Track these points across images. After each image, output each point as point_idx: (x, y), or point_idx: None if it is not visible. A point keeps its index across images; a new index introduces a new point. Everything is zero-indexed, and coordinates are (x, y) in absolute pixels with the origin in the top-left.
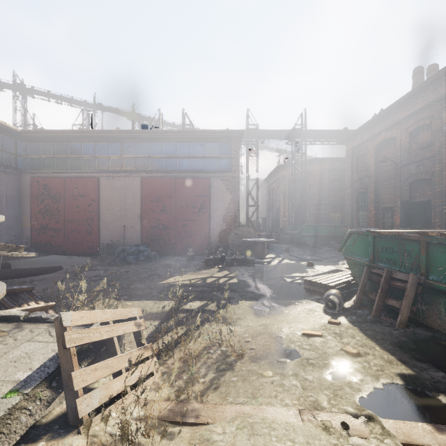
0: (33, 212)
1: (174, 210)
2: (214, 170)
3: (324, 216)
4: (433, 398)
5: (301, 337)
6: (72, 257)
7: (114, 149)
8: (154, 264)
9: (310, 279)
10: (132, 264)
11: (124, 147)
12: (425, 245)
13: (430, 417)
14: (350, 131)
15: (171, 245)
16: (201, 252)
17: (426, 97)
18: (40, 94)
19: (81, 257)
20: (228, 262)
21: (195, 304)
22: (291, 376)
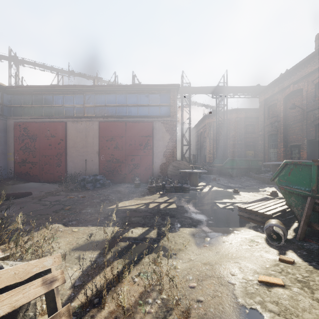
0: (15, 149)
1: (125, 147)
2: (157, 115)
3: (241, 153)
4: None
5: (259, 287)
6: (44, 184)
7: (78, 100)
8: (107, 190)
9: (245, 206)
10: (89, 190)
11: (86, 98)
12: None
13: None
14: (262, 87)
15: (122, 175)
16: (146, 181)
17: None
18: (28, 63)
19: (52, 184)
20: (167, 189)
21: (137, 231)
22: None
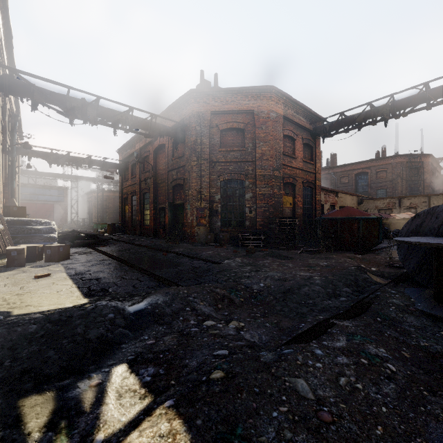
0: None
1: (36, 217)
2: (56, 201)
3: (116, 218)
4: None
5: None
6: None
7: None
8: None
9: None
10: None
11: None
12: (98, 224)
13: None
14: None
15: None
16: None
17: None
18: None
19: None
20: None
21: None
22: None
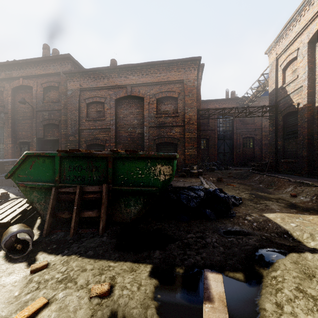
0: None
1: None
2: None
3: None
4: (176, 276)
5: None
6: None
7: None
8: None
9: None
10: None
11: None
12: (112, 160)
13: (194, 294)
14: None
15: None
16: None
17: (56, 67)
18: None
19: None
20: None
21: None
22: None
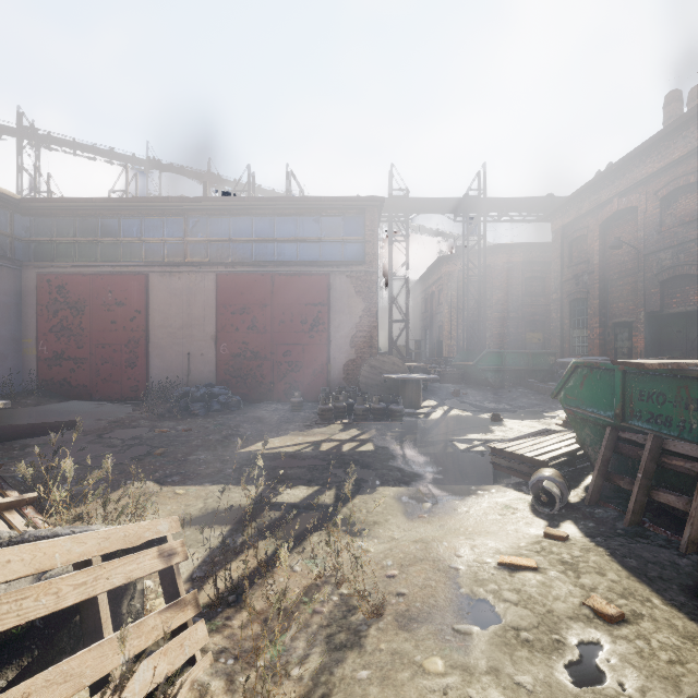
0: (40, 330)
1: (270, 328)
2: (337, 261)
3: (515, 337)
4: None
5: (497, 571)
6: (102, 404)
7: (173, 228)
8: (235, 417)
9: (502, 446)
10: (198, 417)
11: (189, 224)
12: None
13: None
14: (558, 199)
15: (265, 385)
16: (314, 397)
17: (690, 139)
18: (60, 144)
19: (118, 405)
20: (358, 414)
21: (297, 492)
22: (486, 675)
